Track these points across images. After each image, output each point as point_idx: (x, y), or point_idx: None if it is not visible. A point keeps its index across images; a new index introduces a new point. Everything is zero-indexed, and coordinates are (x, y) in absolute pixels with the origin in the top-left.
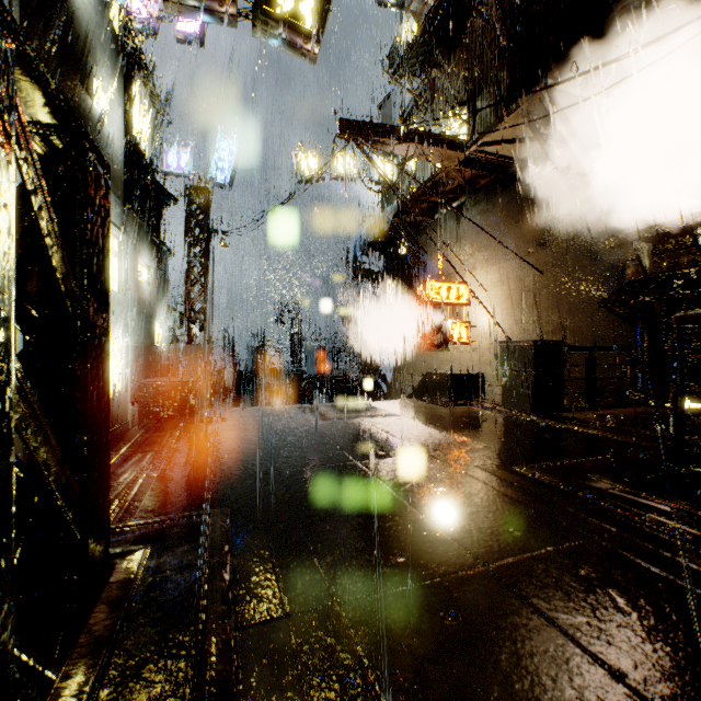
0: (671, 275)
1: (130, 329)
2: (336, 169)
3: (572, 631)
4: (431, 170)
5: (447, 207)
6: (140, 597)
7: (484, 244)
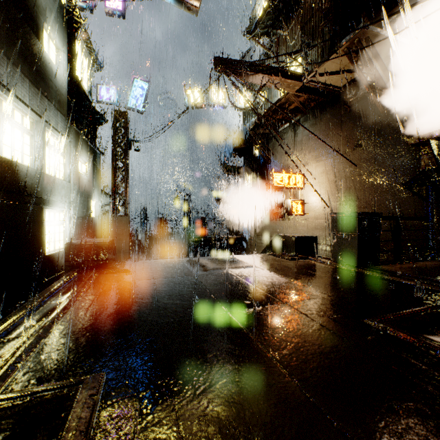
0: None
1: (72, 205)
2: (213, 99)
3: None
4: (276, 98)
5: (287, 123)
6: None
7: (313, 147)
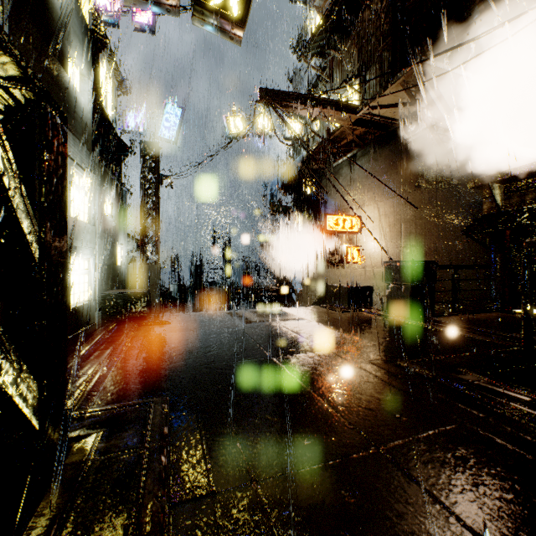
0: (519, 209)
1: (98, 251)
2: (257, 128)
3: (454, 508)
4: (330, 129)
5: (343, 157)
6: (90, 477)
7: (372, 186)
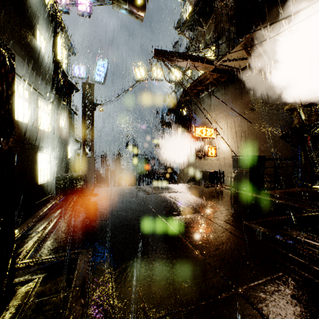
0: (316, 123)
1: (55, 149)
2: (153, 75)
3: None
4: (197, 75)
5: (205, 92)
6: (26, 317)
7: (223, 109)
